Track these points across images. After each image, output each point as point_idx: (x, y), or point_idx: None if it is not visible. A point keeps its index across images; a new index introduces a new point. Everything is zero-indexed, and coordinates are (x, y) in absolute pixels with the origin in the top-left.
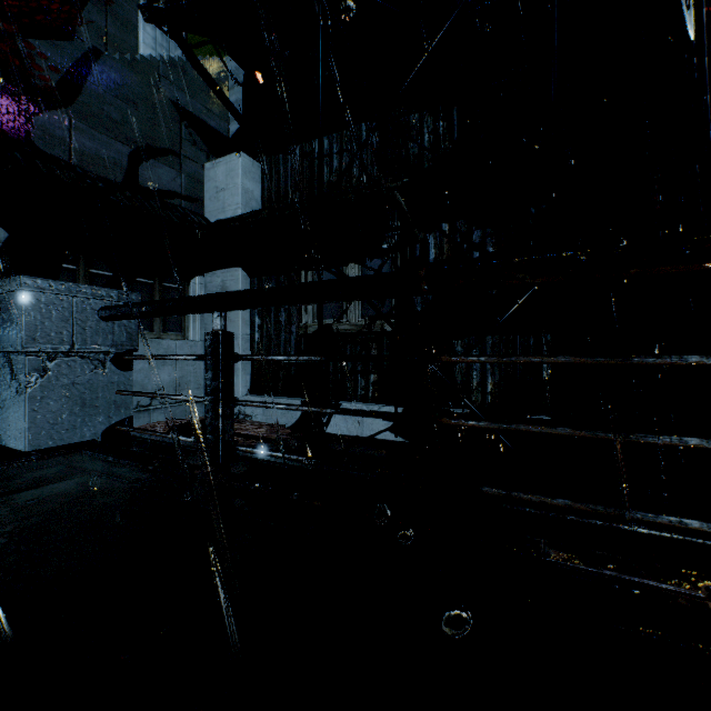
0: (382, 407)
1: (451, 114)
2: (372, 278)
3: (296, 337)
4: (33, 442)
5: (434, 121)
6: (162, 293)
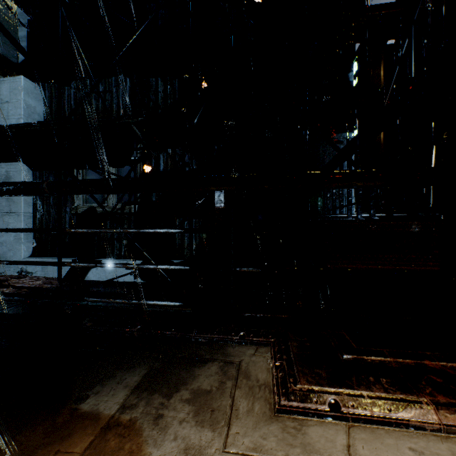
0: (129, 261)
1: (174, 83)
2: (21, 183)
3: (70, 215)
4: None
5: (165, 85)
6: None
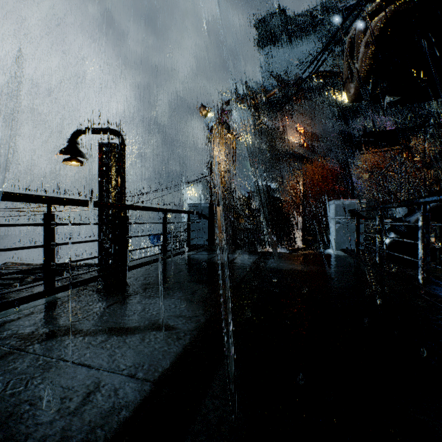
0: None
1: None
2: None
3: None
4: None
5: None
6: None
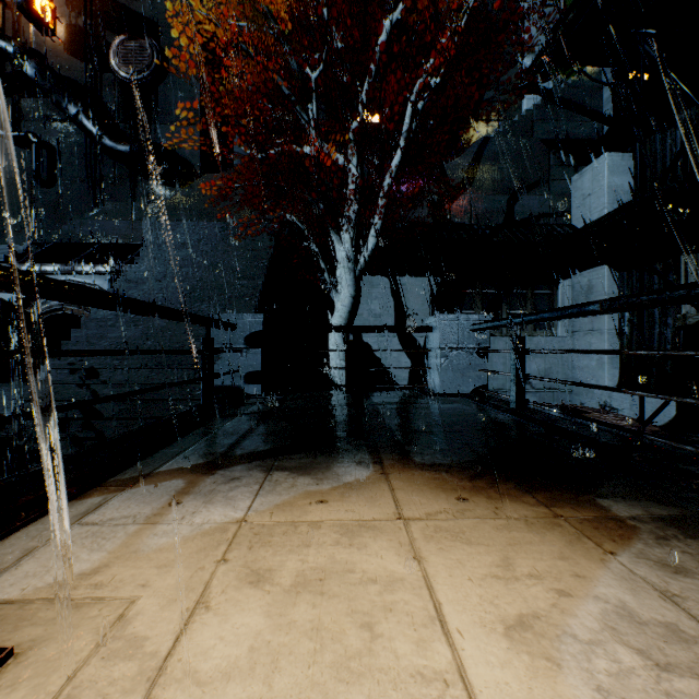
0: None
1: None
2: (578, 306)
3: (672, 329)
4: (443, 390)
5: None
6: (533, 299)
